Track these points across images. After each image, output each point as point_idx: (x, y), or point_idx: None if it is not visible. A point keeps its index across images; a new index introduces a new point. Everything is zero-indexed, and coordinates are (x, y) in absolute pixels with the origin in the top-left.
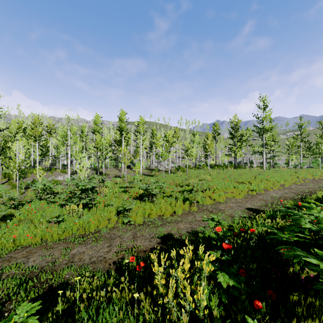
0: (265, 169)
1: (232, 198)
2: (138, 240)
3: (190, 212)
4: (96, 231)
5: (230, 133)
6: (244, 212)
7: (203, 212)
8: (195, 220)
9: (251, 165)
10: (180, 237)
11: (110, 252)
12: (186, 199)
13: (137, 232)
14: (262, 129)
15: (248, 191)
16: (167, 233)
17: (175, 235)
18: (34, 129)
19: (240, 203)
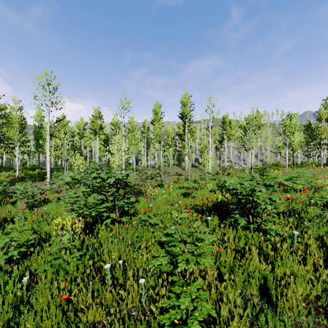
0: None
1: None
2: None
3: None
4: None
5: None
6: None
7: None
8: None
9: None
10: None
11: None
12: None
13: None
14: None
15: None
16: None
17: None
18: (94, 122)
19: None
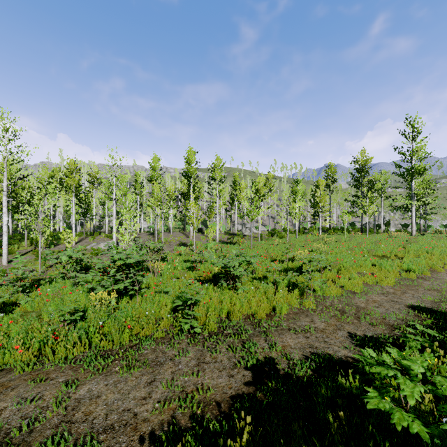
0: (415, 234)
1: (374, 285)
2: (206, 372)
3: (302, 310)
4: (132, 344)
5: (354, 179)
6: (408, 315)
7: (327, 311)
8: (314, 328)
9: (386, 229)
10: (292, 370)
11: (148, 399)
12: (293, 285)
13: (205, 351)
14: (411, 170)
15: (400, 272)
16: (264, 358)
17: (281, 363)
18: (69, 177)
19: (392, 295)
